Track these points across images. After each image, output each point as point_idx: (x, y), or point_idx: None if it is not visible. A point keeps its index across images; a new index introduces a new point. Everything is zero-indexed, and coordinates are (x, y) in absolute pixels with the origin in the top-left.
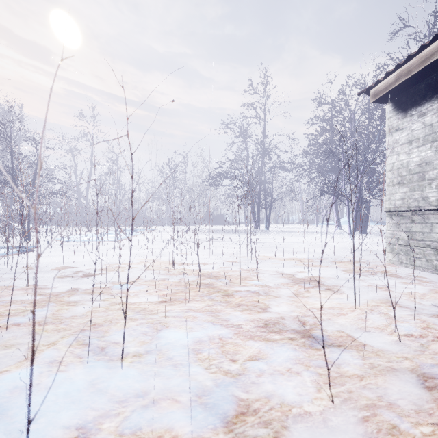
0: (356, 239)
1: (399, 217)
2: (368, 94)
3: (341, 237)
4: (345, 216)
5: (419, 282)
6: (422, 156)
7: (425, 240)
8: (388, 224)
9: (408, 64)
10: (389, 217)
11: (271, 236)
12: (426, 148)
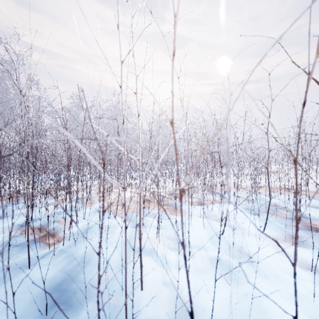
0: None
1: None
2: None
3: None
4: None
5: None
6: None
7: None
8: None
9: None
10: None
11: None
12: None
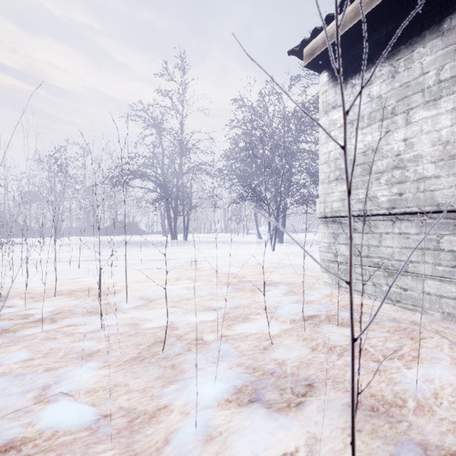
0: (276, 250)
1: (337, 224)
2: (300, 55)
3: (262, 248)
4: (262, 225)
5: (385, 328)
6: (368, 140)
7: (372, 256)
8: (323, 234)
9: (356, 3)
10: (325, 225)
11: (186, 248)
12: (372, 129)
